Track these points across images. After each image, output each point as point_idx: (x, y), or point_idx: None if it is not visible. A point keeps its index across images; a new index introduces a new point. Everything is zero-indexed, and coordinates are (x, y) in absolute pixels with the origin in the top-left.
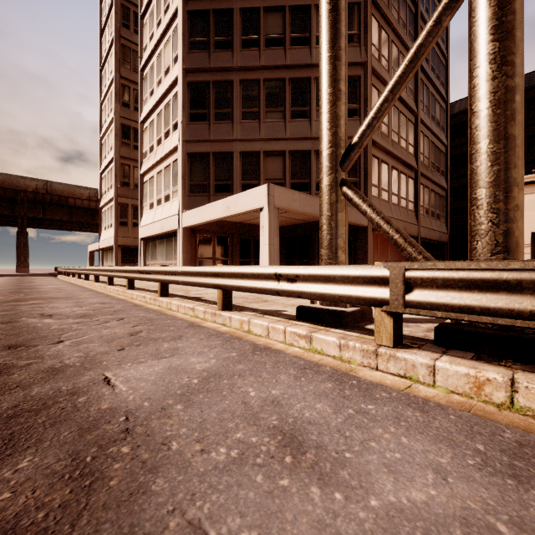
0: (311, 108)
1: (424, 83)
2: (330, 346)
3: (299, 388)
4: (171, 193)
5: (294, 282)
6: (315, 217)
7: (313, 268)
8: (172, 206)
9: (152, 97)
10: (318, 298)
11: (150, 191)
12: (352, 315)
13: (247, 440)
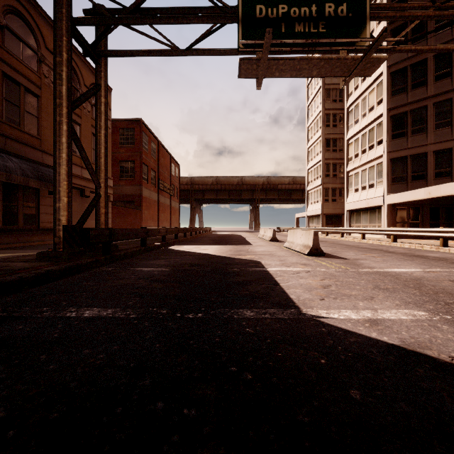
0: None
1: None
2: None
3: None
4: (375, 183)
5: None
6: None
7: None
8: (376, 191)
9: (357, 124)
10: None
11: (354, 181)
12: None
13: None
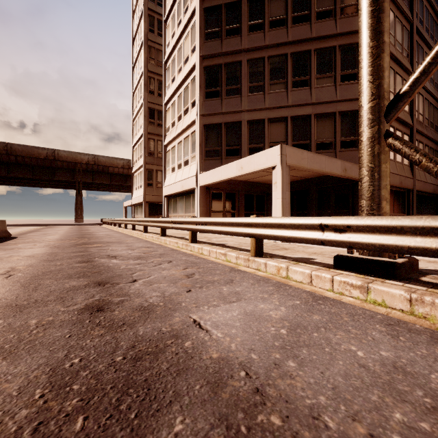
0: (311, 77)
1: (418, 43)
2: (396, 299)
3: (410, 351)
4: (190, 158)
5: (343, 232)
6: (314, 174)
7: (369, 219)
8: (191, 169)
9: (174, 83)
10: (377, 249)
11: (171, 158)
12: (403, 266)
13: (418, 427)
